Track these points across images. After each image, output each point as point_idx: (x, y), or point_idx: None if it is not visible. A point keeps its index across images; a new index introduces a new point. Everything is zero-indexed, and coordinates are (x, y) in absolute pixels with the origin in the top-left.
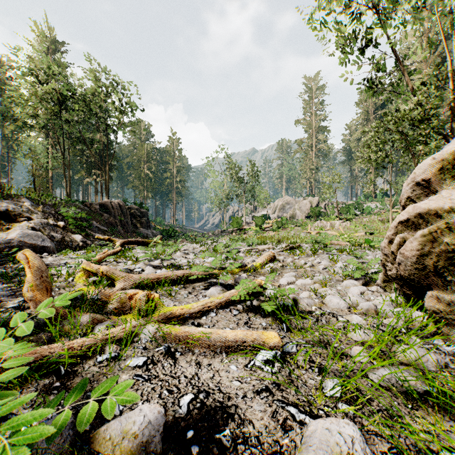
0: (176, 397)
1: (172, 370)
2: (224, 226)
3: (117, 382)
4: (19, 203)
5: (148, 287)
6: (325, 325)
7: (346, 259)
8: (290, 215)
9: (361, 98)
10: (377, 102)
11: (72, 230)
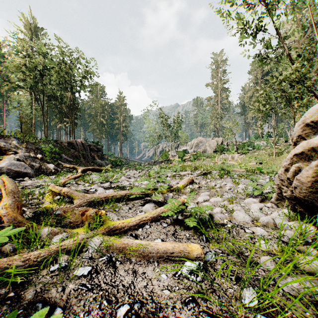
0: (114, 307)
1: (112, 279)
2: (156, 158)
3: (64, 292)
4: (9, 141)
5: (98, 204)
6: (236, 236)
7: (245, 182)
8: (202, 150)
9: (252, 68)
10: (264, 71)
11: (47, 161)
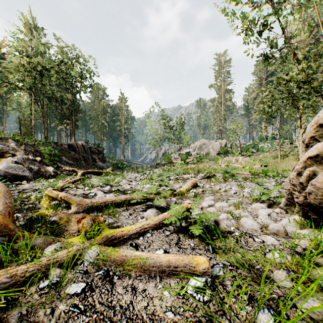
0: None
1: (108, 298)
2: (158, 160)
3: (53, 314)
4: (7, 144)
5: (97, 209)
6: (245, 245)
7: (250, 185)
8: (206, 153)
9: (256, 69)
10: (268, 72)
11: (46, 163)
